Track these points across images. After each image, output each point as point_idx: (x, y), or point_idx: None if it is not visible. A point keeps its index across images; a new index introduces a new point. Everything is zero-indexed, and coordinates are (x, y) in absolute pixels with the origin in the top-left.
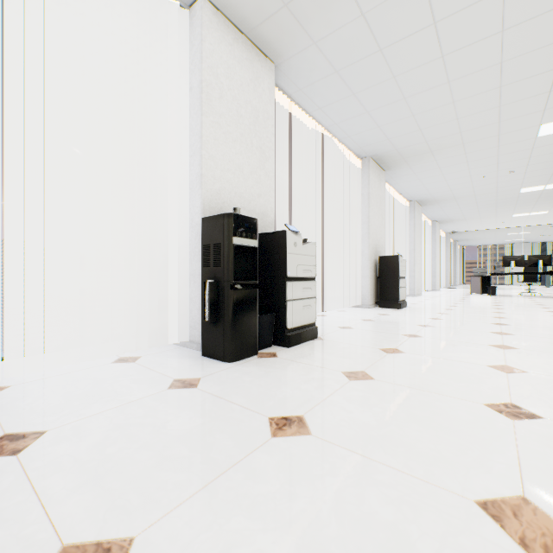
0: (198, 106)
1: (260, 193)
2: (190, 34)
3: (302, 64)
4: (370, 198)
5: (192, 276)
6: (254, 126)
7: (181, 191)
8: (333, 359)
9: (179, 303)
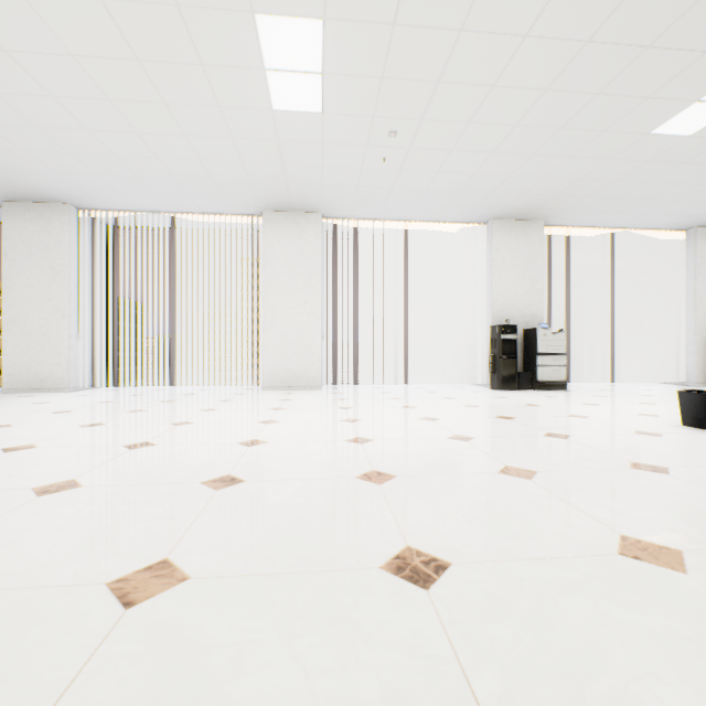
0: (490, 271)
1: (531, 304)
2: (487, 236)
3: (563, 216)
4: (697, 270)
5: (487, 353)
6: (526, 267)
7: (483, 311)
8: (552, 394)
9: (482, 366)
